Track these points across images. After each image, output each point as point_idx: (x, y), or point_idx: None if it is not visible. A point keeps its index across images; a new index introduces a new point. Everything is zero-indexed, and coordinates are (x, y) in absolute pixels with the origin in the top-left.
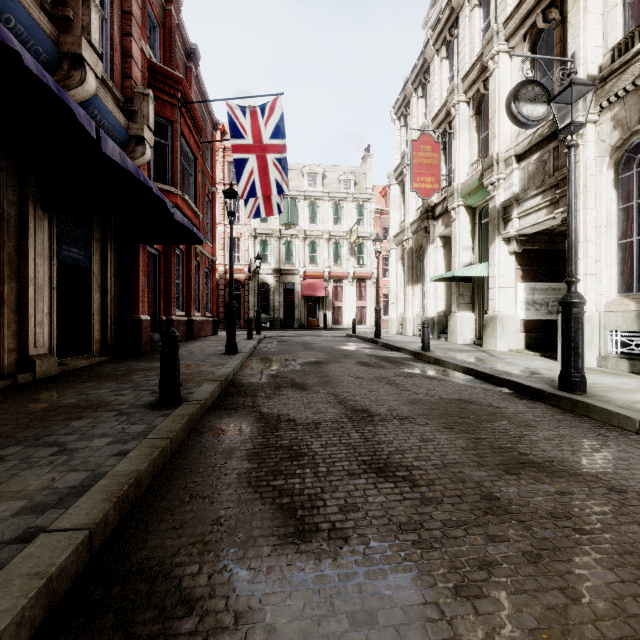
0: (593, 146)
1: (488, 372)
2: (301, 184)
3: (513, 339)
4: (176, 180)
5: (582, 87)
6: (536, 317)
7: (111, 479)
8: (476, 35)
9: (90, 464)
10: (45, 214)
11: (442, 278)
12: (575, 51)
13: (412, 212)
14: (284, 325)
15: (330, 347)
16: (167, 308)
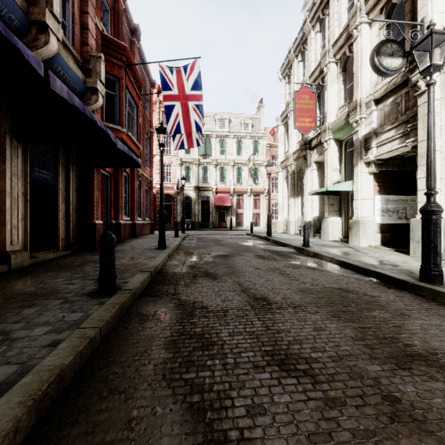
0: (438, 89)
1: (358, 265)
2: (214, 127)
3: (372, 238)
4: (122, 121)
5: (440, 36)
6: (389, 221)
7: (34, 376)
8: (343, 12)
9: (23, 356)
10: (19, 144)
11: (317, 192)
12: (424, 17)
13: (294, 145)
14: (202, 226)
15: (235, 243)
16: (116, 215)
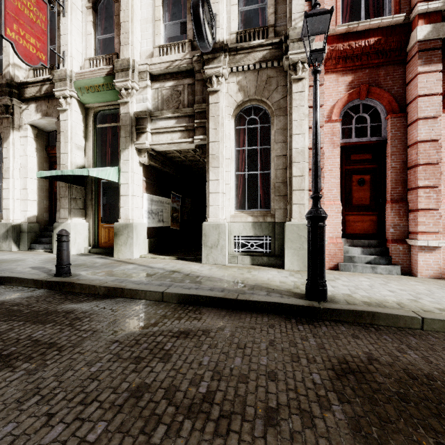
0: (225, 96)
1: (225, 296)
2: None
3: (143, 245)
4: None
5: (325, 24)
6: (153, 224)
7: None
8: None
9: None
10: None
11: (53, 176)
12: (216, 13)
13: None
14: None
15: None
16: None
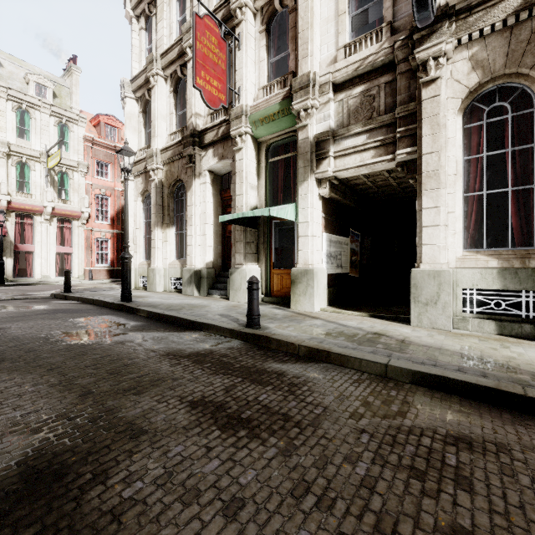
0: (446, 84)
1: (499, 386)
2: None
3: (323, 296)
4: None
5: None
6: (332, 271)
7: None
8: None
9: None
10: None
11: (231, 219)
12: None
13: (162, 136)
14: None
15: (45, 340)
16: None
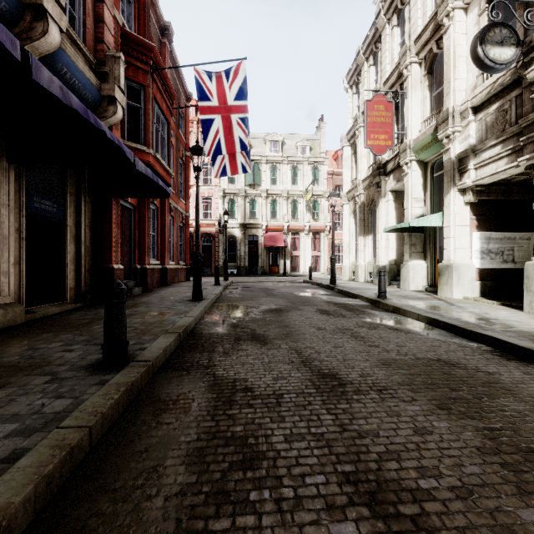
0: None
1: (458, 324)
2: (263, 150)
3: (468, 287)
4: (148, 140)
5: None
6: (491, 266)
7: None
8: None
9: None
10: (12, 166)
11: (395, 229)
12: None
13: (364, 170)
14: (249, 272)
15: (290, 293)
16: (141, 257)
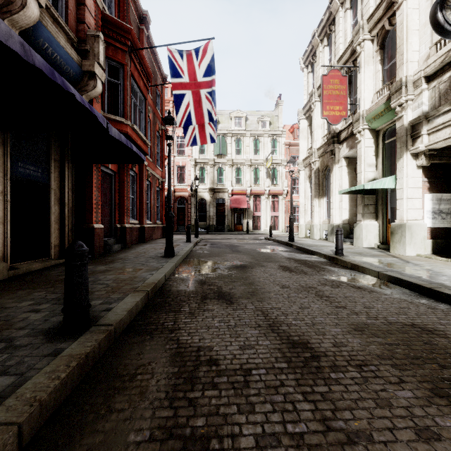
0: None
1: (422, 284)
2: (229, 125)
3: (421, 245)
4: (126, 113)
5: None
6: (442, 225)
7: None
8: None
9: None
10: None
11: (349, 191)
12: None
13: (318, 139)
14: (217, 230)
15: (253, 250)
16: (121, 218)
